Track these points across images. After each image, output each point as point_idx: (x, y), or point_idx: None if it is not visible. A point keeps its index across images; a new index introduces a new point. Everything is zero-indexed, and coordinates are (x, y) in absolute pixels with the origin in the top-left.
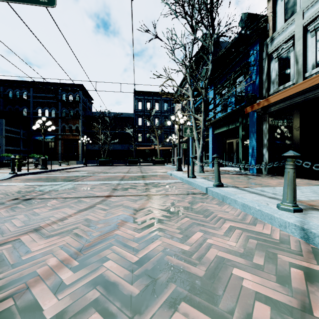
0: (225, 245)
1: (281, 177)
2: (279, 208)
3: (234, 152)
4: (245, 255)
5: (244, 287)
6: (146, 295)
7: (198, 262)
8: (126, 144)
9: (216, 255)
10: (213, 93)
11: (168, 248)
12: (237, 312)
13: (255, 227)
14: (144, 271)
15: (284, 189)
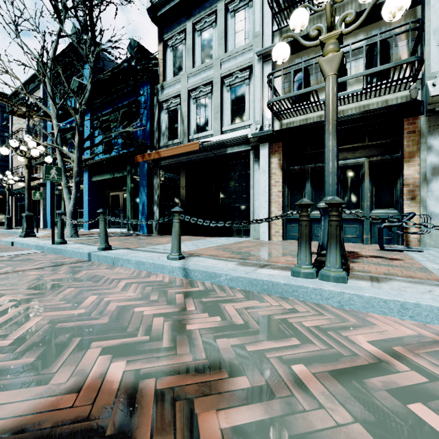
0: (124, 297)
1: (171, 235)
2: (169, 258)
3: (121, 209)
4: (144, 298)
5: (145, 315)
6: (47, 357)
7: (99, 316)
8: None
9: (117, 306)
10: (90, 123)
11: (56, 319)
12: (141, 328)
13: (150, 278)
14: (32, 345)
15: (173, 241)
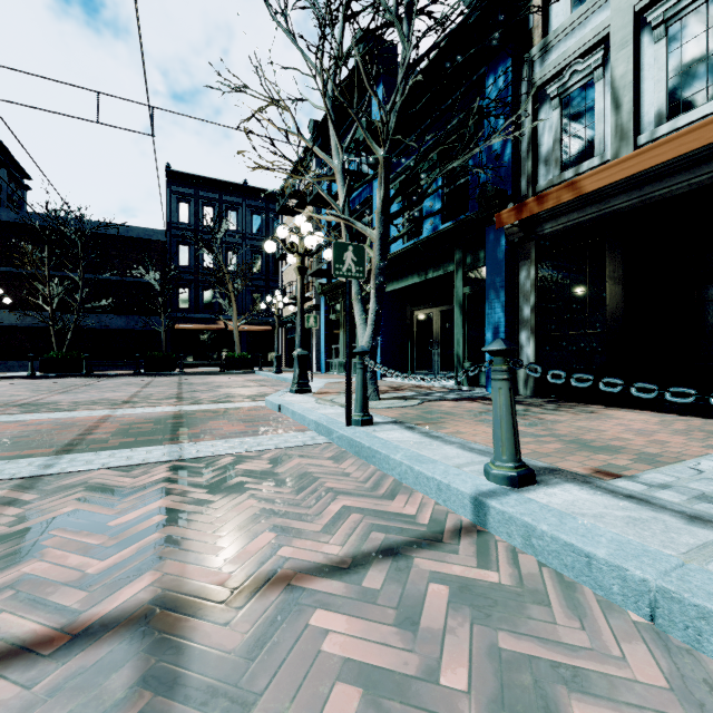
0: None
1: (581, 405)
2: None
3: (435, 340)
4: None
5: None
6: None
7: None
8: (143, 315)
9: None
10: None
11: None
12: None
13: None
14: None
15: None
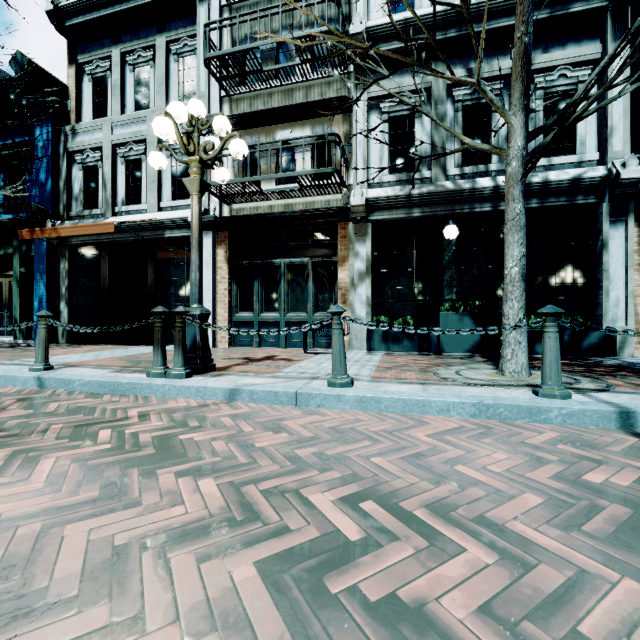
0: None
1: (85, 345)
2: (30, 369)
3: (5, 305)
4: None
5: None
6: None
7: None
8: None
9: None
10: None
11: None
12: None
13: None
14: None
15: (37, 350)
